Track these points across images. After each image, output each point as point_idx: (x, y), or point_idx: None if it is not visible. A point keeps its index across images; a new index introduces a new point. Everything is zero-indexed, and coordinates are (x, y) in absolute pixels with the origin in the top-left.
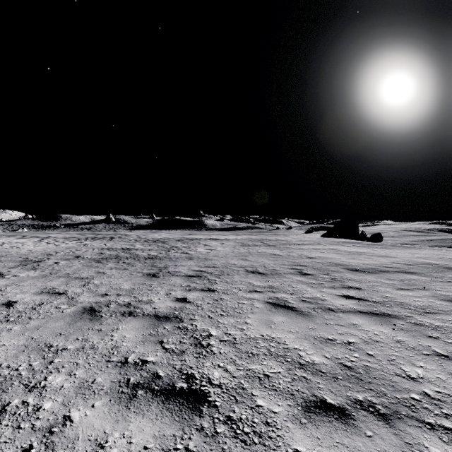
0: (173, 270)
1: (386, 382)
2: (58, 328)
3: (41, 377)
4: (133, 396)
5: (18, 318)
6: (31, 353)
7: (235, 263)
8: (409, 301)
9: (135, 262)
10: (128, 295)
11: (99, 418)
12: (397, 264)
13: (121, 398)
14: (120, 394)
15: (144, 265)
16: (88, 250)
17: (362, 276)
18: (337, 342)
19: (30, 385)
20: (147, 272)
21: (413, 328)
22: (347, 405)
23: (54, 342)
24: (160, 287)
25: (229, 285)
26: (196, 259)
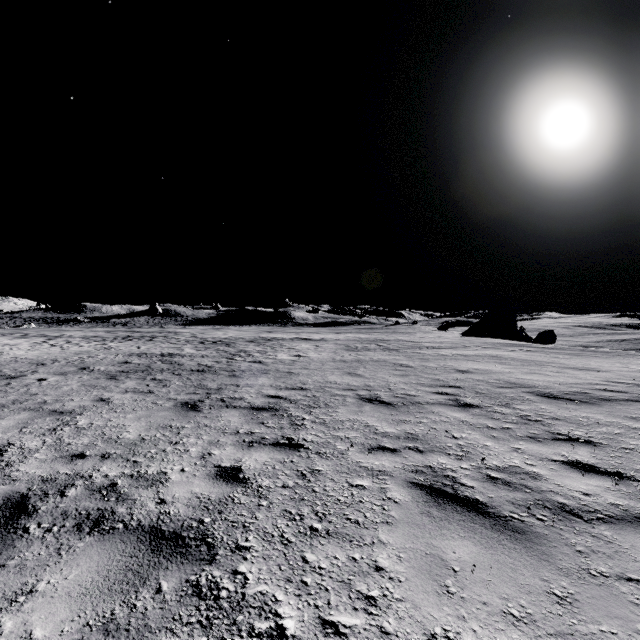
0: (230, 394)
1: None
2: None
3: None
4: None
5: None
6: None
7: (338, 382)
8: None
9: (173, 378)
10: (123, 458)
11: None
12: (617, 384)
13: None
14: None
15: (185, 384)
16: (108, 357)
17: (575, 410)
18: None
19: None
20: (184, 400)
21: None
22: None
23: None
24: (195, 436)
25: (330, 432)
26: (274, 373)
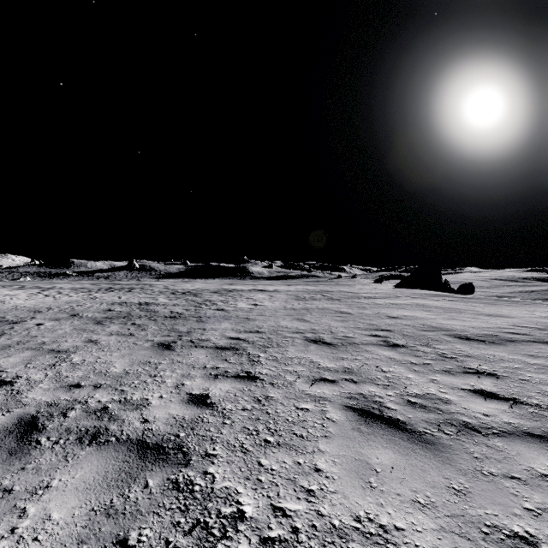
0: (198, 336)
1: None
2: None
3: None
4: None
5: None
6: None
7: (288, 326)
8: None
9: (150, 323)
10: (112, 387)
11: None
12: (522, 328)
13: None
14: None
15: (160, 328)
16: (94, 305)
17: (484, 349)
18: None
19: None
20: (160, 341)
21: None
22: None
23: None
24: (170, 370)
25: (281, 367)
26: (234, 319)
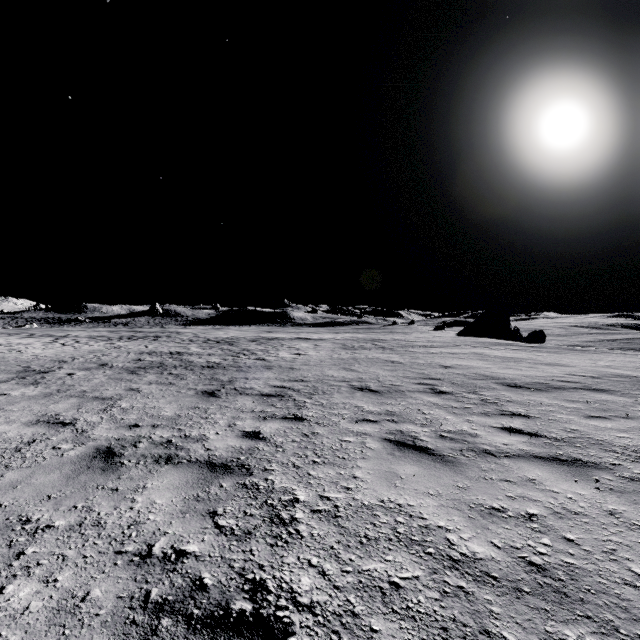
0: (242, 385)
1: (612, 600)
2: (48, 485)
3: None
4: (151, 632)
5: None
6: None
7: (334, 375)
8: (610, 438)
9: (187, 373)
10: (169, 427)
11: None
12: (576, 377)
13: (129, 637)
14: (128, 626)
15: (199, 377)
16: (120, 355)
17: (528, 396)
18: (508, 514)
19: None
20: (203, 390)
21: (630, 488)
22: None
23: (35, 512)
24: (220, 414)
25: (326, 410)
26: (277, 369)
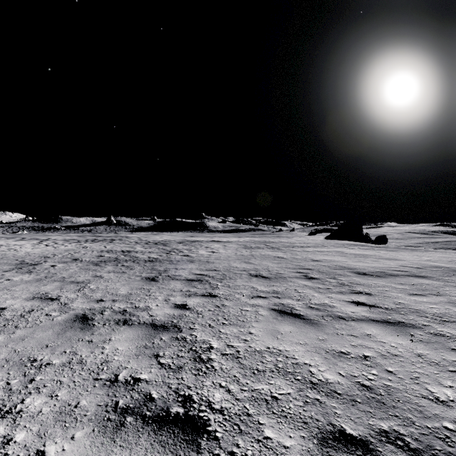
0: (173, 273)
1: (412, 406)
2: (45, 338)
3: (18, 399)
4: (120, 424)
5: (3, 327)
6: (11, 369)
7: (238, 266)
8: (424, 308)
9: (135, 265)
10: (124, 301)
11: (79, 454)
12: (406, 267)
13: (107, 427)
14: (106, 422)
15: (143, 268)
16: (87, 252)
17: (371, 280)
18: (351, 356)
19: (4, 409)
20: (146, 276)
21: (433, 340)
22: (370, 436)
23: (39, 355)
24: (159, 292)
25: (232, 290)
26: (198, 262)
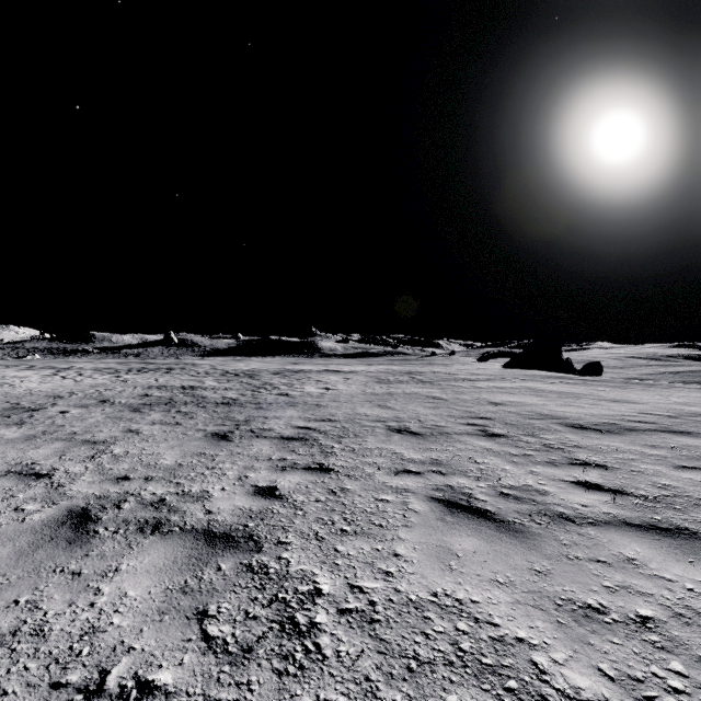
0: (259, 426)
1: None
2: None
3: None
4: None
5: None
6: None
7: (368, 414)
8: None
9: (198, 411)
10: (165, 480)
11: None
12: (649, 416)
13: None
14: None
15: (211, 416)
16: (126, 389)
17: (598, 439)
18: (613, 617)
19: None
20: (214, 431)
21: None
22: None
23: None
24: (230, 462)
25: (359, 458)
26: (302, 406)
